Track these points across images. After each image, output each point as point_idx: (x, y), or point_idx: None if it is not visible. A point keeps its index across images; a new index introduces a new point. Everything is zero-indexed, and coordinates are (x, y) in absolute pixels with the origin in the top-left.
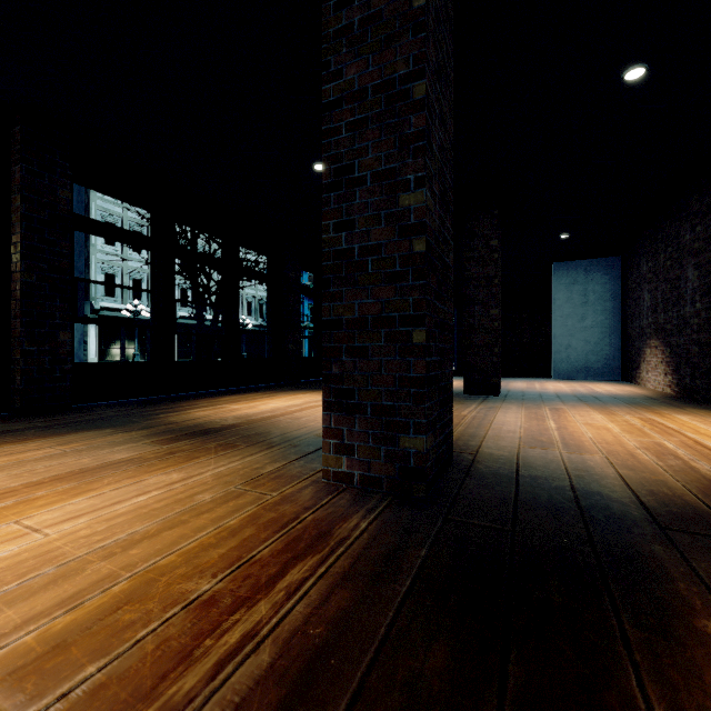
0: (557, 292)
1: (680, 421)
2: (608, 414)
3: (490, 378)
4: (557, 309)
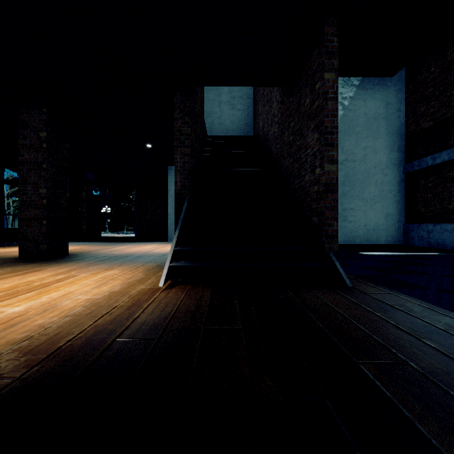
0: (170, 186)
1: (89, 277)
2: (54, 274)
3: (40, 245)
4: (170, 196)
